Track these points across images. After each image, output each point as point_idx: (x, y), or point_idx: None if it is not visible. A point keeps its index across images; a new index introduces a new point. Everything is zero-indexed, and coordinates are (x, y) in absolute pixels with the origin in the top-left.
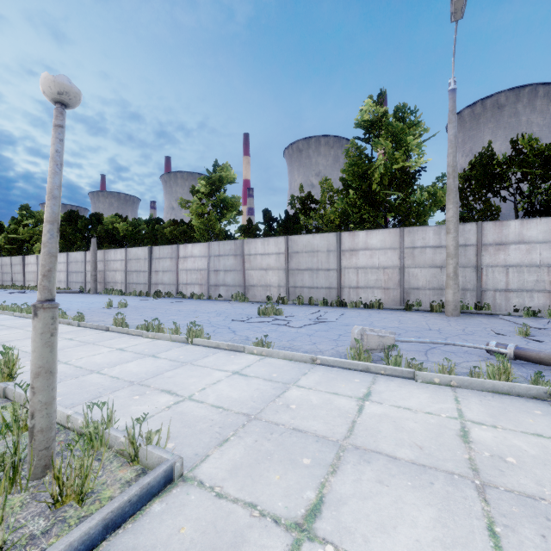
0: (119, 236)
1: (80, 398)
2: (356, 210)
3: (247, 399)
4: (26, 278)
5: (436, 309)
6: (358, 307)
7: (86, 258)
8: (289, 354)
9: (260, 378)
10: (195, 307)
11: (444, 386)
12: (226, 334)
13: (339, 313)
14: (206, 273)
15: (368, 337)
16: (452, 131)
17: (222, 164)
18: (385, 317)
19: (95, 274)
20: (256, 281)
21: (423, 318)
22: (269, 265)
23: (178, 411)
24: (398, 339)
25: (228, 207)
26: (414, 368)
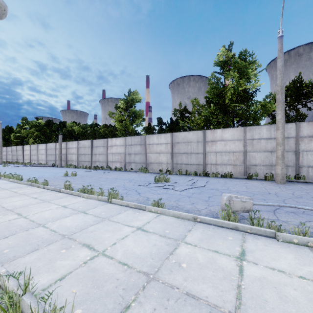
0: (75, 134)
1: (22, 250)
2: (215, 116)
3: (147, 255)
4: (24, 158)
5: (268, 178)
6: (217, 177)
7: (56, 147)
8: (177, 213)
9: (156, 234)
10: (117, 176)
11: (302, 246)
12: (134, 195)
13: (206, 181)
14: (123, 155)
15: (234, 202)
16: (280, 63)
17: (133, 91)
18: (236, 183)
19: (61, 156)
20: (153, 160)
21: (261, 185)
22: (161, 150)
23: (92, 268)
24: (254, 203)
25: (137, 116)
26: (273, 229)
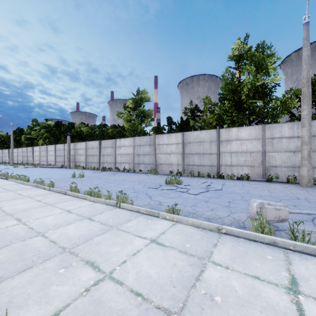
0: (83, 135)
1: (12, 268)
2: (230, 114)
3: (166, 280)
4: (34, 159)
5: (291, 181)
6: (232, 179)
7: (65, 148)
8: (197, 222)
9: (175, 249)
10: (125, 178)
11: None
12: (145, 199)
13: (221, 183)
14: (132, 156)
15: (267, 210)
16: (306, 52)
17: (142, 90)
18: (255, 186)
19: (69, 157)
20: (163, 161)
21: (285, 188)
22: (171, 151)
23: (95, 299)
24: (289, 211)
25: (145, 115)
26: None
